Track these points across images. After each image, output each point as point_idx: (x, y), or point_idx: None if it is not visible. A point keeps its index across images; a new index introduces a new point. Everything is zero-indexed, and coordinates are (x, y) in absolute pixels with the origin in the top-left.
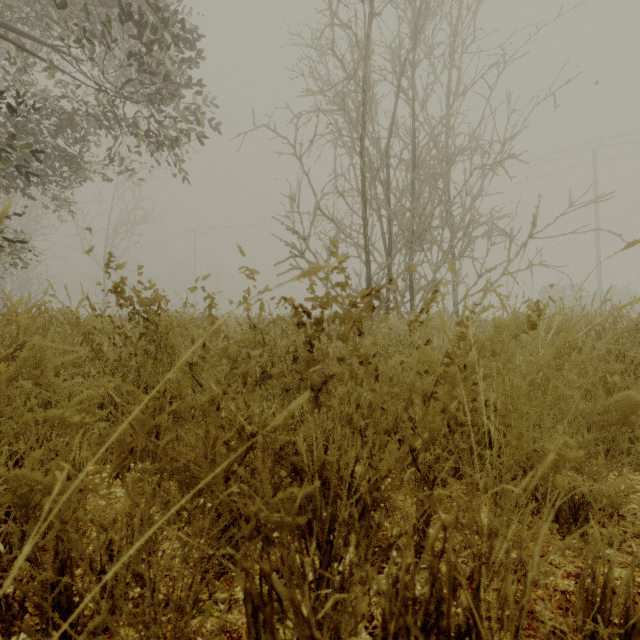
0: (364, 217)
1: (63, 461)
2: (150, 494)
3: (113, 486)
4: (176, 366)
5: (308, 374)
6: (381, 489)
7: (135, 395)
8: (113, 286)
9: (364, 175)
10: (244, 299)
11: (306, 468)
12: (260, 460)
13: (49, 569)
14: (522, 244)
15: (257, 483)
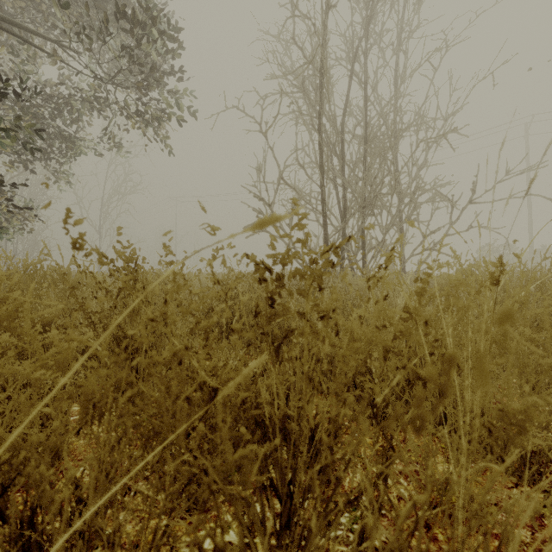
0: (322, 185)
1: (26, 415)
2: (114, 446)
3: (95, 426)
4: (108, 330)
5: (269, 329)
6: (341, 444)
7: (95, 351)
8: (71, 242)
9: (322, 149)
10: (213, 257)
11: (267, 422)
12: (220, 417)
13: (12, 522)
14: (463, 208)
15: (217, 440)
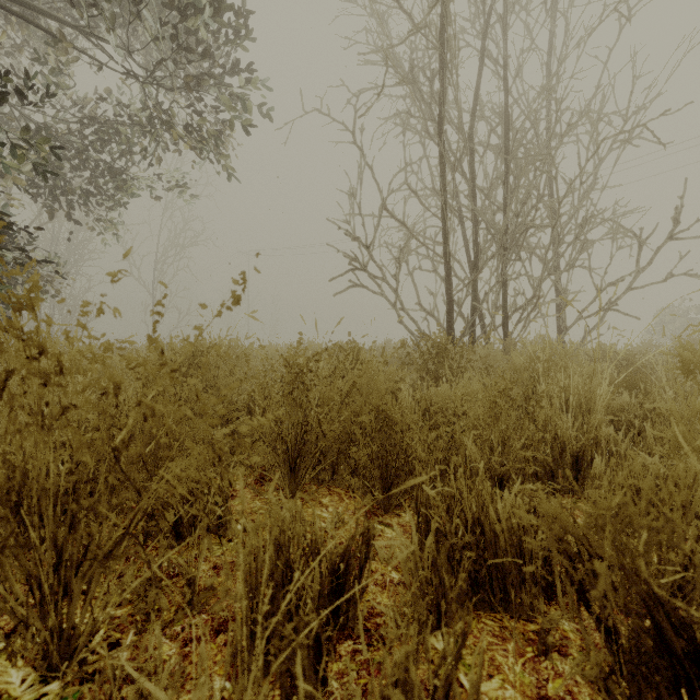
0: (444, 217)
1: None
2: None
3: None
4: None
5: None
6: None
7: None
8: None
9: (444, 162)
10: (234, 296)
11: None
12: None
13: None
14: (658, 248)
15: None
